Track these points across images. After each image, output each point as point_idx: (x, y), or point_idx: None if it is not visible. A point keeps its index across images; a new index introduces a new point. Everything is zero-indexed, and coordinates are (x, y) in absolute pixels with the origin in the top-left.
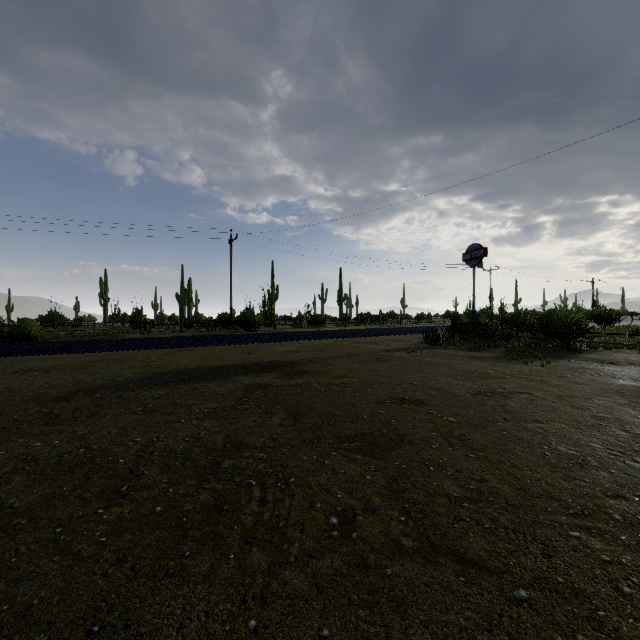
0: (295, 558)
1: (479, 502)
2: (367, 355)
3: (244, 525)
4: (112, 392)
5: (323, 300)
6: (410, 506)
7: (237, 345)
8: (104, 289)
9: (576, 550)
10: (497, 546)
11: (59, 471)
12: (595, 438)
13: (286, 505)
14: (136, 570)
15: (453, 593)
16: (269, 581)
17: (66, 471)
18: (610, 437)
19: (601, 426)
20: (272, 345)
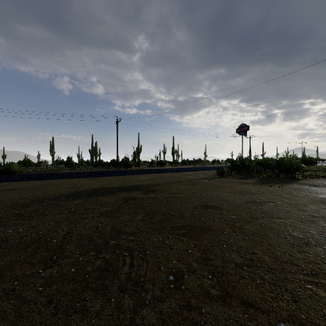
0: (149, 301)
1: (252, 266)
2: (187, 181)
3: (120, 280)
4: (53, 201)
5: (164, 153)
6: (214, 269)
7: (120, 176)
8: (52, 147)
9: (311, 297)
10: (265, 294)
11: (20, 247)
12: (312, 228)
13: (144, 268)
14: (57, 309)
15: (242, 325)
16: (134, 316)
17: (24, 247)
18: (320, 227)
19: (314, 221)
20: (138, 176)
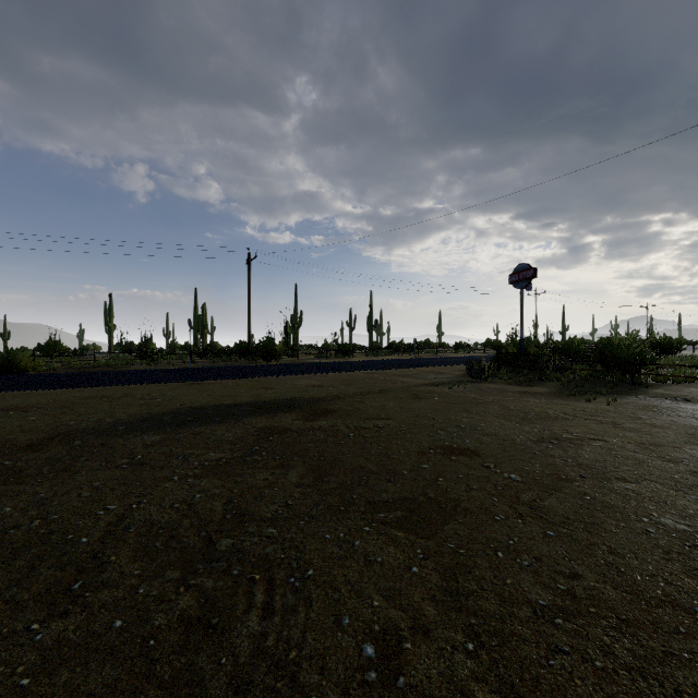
0: None
1: (577, 615)
2: (402, 390)
3: (237, 656)
4: (96, 438)
5: (351, 327)
6: (479, 623)
7: (254, 378)
8: (109, 315)
9: None
10: None
11: None
12: None
13: (300, 619)
14: None
15: None
16: None
17: (6, 556)
18: None
19: None
20: (293, 378)
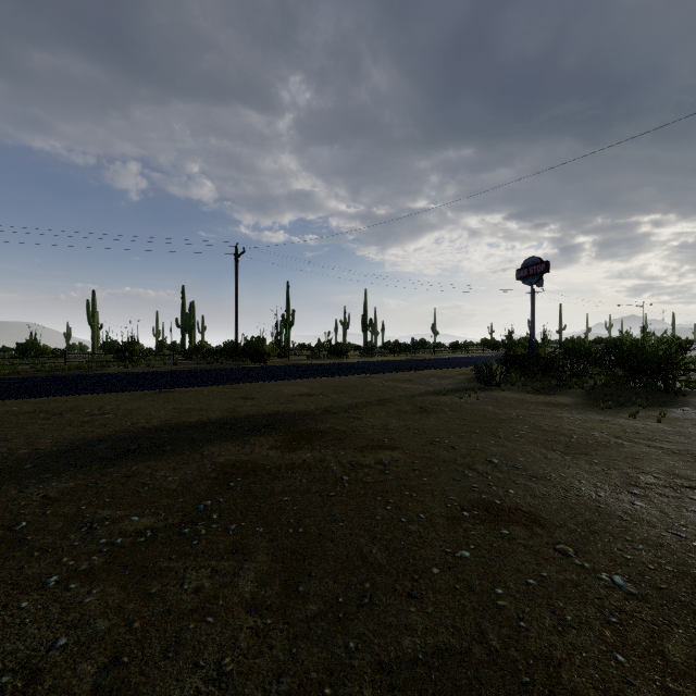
0: None
1: None
2: (405, 401)
3: None
4: None
5: (345, 326)
6: None
7: (235, 384)
8: (92, 313)
9: None
10: None
11: None
12: None
13: None
14: None
15: None
16: None
17: None
18: None
19: None
20: (280, 384)
